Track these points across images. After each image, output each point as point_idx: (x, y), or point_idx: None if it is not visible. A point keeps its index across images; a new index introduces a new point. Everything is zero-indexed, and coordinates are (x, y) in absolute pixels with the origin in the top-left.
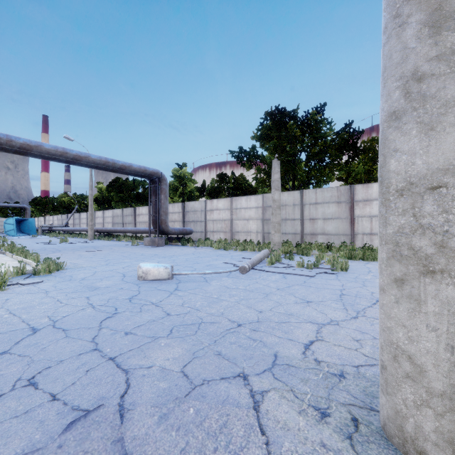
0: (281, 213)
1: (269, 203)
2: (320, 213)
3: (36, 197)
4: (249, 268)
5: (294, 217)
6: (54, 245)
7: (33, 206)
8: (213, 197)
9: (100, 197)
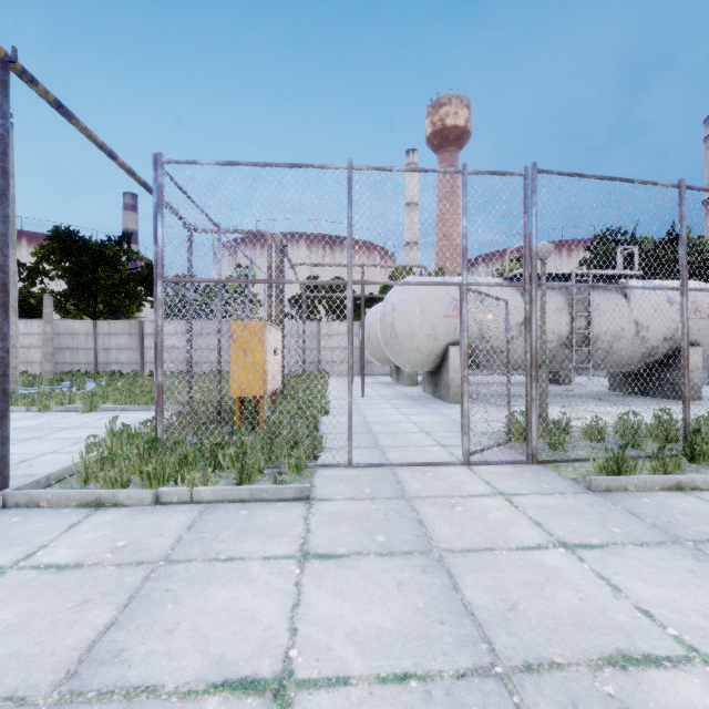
0: (73, 342)
1: (58, 331)
2: (115, 344)
3: None
4: None
5: (88, 346)
6: None
7: None
8: None
9: None
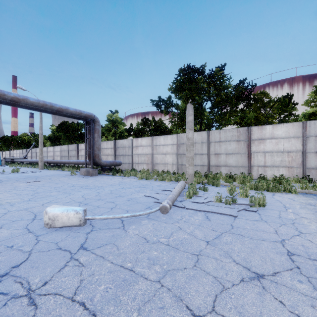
0: None
1: (182, 141)
2: (223, 149)
3: (4, 136)
4: (170, 206)
5: (202, 152)
6: (3, 175)
7: (1, 143)
8: (138, 136)
9: (52, 136)
